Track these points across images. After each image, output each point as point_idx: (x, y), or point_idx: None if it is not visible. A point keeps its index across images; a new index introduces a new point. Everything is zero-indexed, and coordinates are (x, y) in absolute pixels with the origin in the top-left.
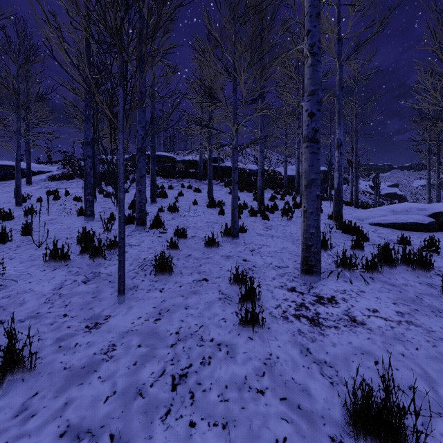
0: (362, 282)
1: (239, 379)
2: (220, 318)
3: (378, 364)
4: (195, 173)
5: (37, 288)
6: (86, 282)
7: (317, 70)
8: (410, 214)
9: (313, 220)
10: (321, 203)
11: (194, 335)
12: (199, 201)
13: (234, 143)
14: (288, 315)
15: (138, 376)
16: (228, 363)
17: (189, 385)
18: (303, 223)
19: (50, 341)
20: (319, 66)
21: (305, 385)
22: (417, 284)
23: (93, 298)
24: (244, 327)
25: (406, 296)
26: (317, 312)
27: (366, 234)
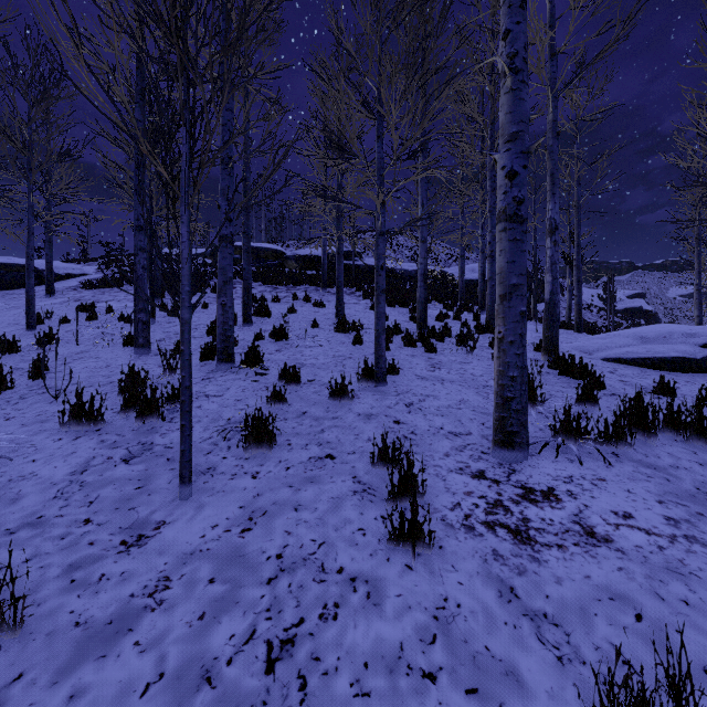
0: (599, 461)
1: (390, 650)
2: (355, 529)
3: (642, 620)
4: (316, 276)
5: (45, 471)
6: (128, 460)
7: (521, 98)
8: (671, 342)
9: (515, 355)
10: None
11: (308, 560)
12: (322, 321)
13: (380, 226)
14: (474, 522)
15: (205, 643)
16: (370, 616)
17: (298, 662)
18: (497, 361)
19: (56, 570)
20: (525, 92)
21: (511, 663)
22: (695, 466)
23: (138, 490)
24: (398, 546)
25: (679, 488)
26: (525, 517)
27: (600, 378)
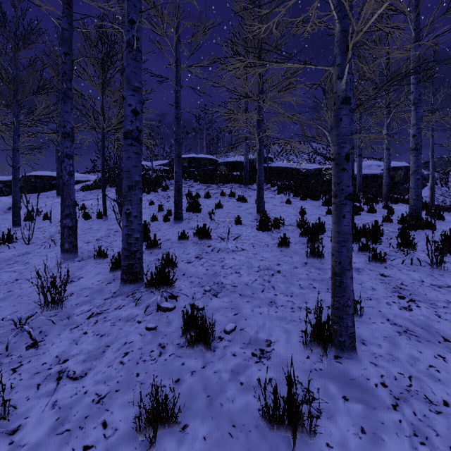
0: None
1: None
2: None
3: None
4: (239, 176)
5: None
6: None
7: None
8: None
9: None
10: (443, 216)
11: None
12: (244, 216)
13: (343, 87)
14: None
15: None
16: None
17: None
18: None
19: None
20: None
21: None
22: None
23: None
24: None
25: None
26: None
27: None
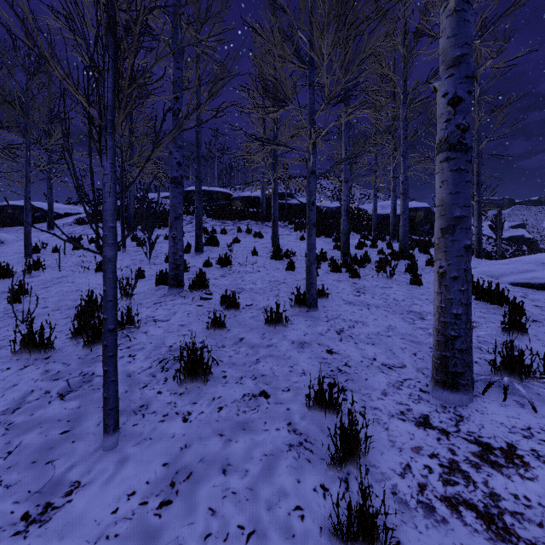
0: None
1: None
2: (291, 507)
3: None
4: (256, 213)
5: None
6: (64, 394)
7: (466, 19)
8: None
9: (460, 291)
10: (429, 251)
11: None
12: (260, 249)
13: (311, 165)
14: (431, 498)
15: None
16: None
17: None
18: (438, 297)
19: None
20: (470, 13)
21: None
22: None
23: (64, 434)
24: (344, 541)
25: None
26: (492, 492)
27: (521, 305)
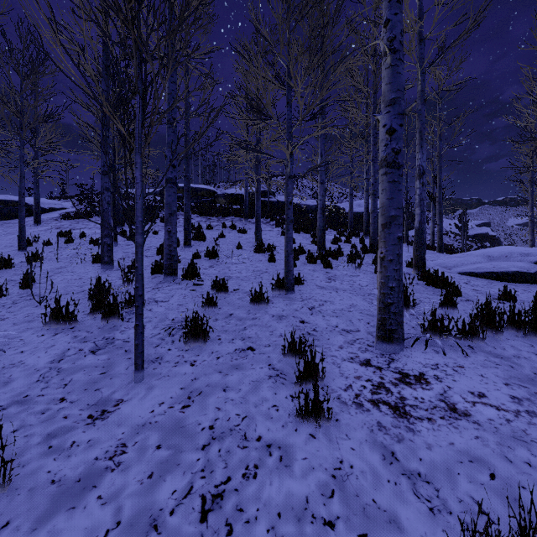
0: (459, 352)
1: (298, 502)
2: (270, 405)
3: (495, 478)
4: (240, 210)
5: (30, 360)
6: (95, 351)
7: (398, 72)
8: (511, 260)
9: (394, 270)
10: None
11: (234, 431)
12: (244, 244)
13: (289, 171)
14: (362, 400)
15: (153, 497)
16: (282, 475)
17: (225, 513)
18: (380, 275)
19: (37, 438)
20: (401, 67)
21: (393, 513)
22: (532, 356)
23: (102, 375)
24: (303, 419)
25: (521, 373)
26: (402, 396)
27: (458, 288)
